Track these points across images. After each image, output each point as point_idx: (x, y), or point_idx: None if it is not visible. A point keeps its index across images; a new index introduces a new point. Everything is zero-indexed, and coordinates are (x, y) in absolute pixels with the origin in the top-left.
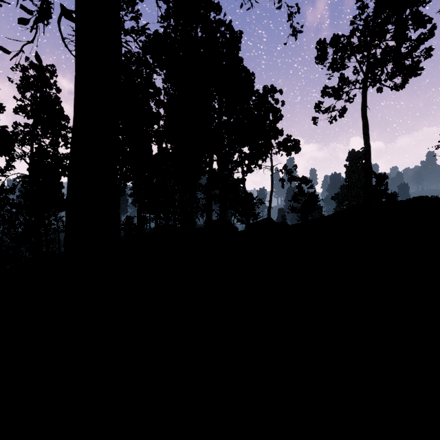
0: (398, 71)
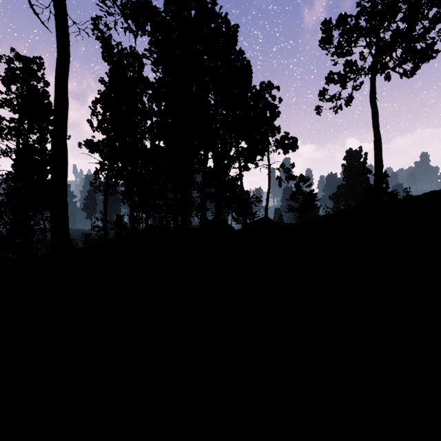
0: (409, 56)
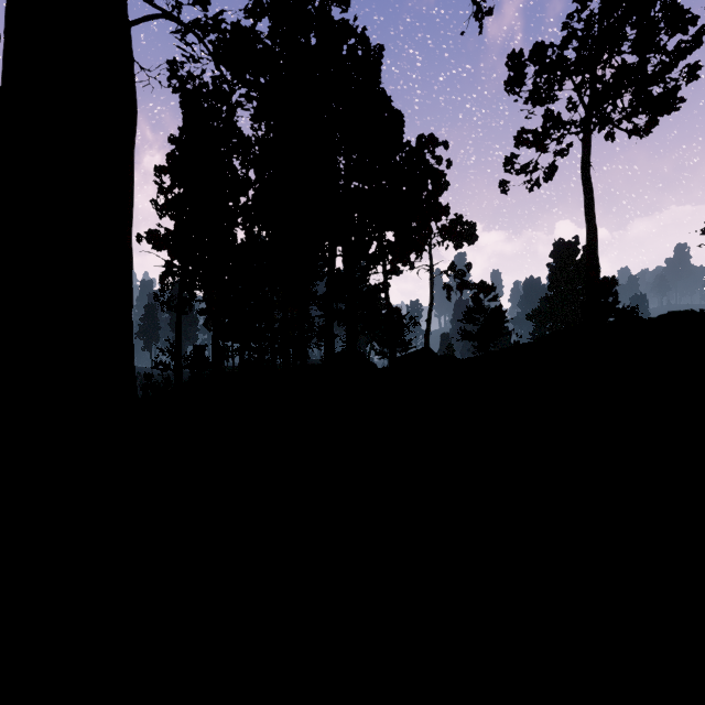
0: (641, 105)
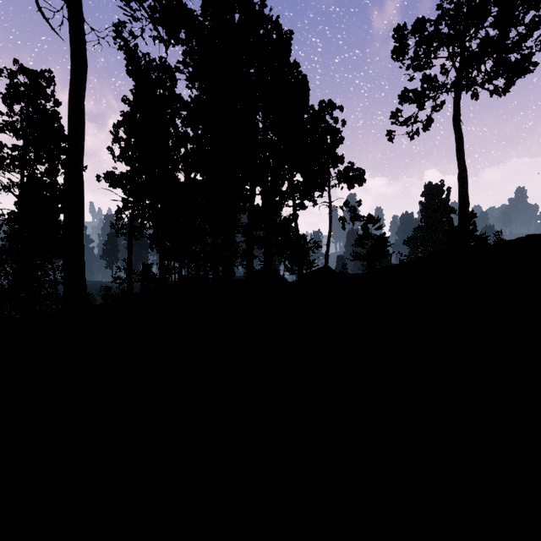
0: (501, 69)
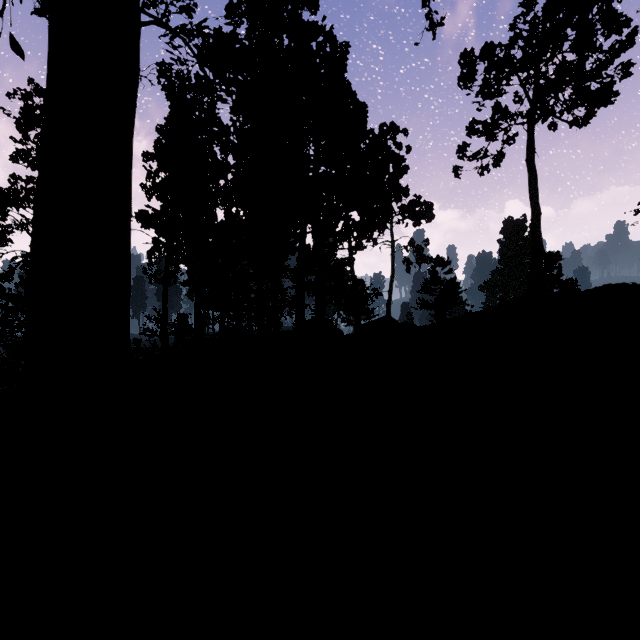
0: (580, 99)
